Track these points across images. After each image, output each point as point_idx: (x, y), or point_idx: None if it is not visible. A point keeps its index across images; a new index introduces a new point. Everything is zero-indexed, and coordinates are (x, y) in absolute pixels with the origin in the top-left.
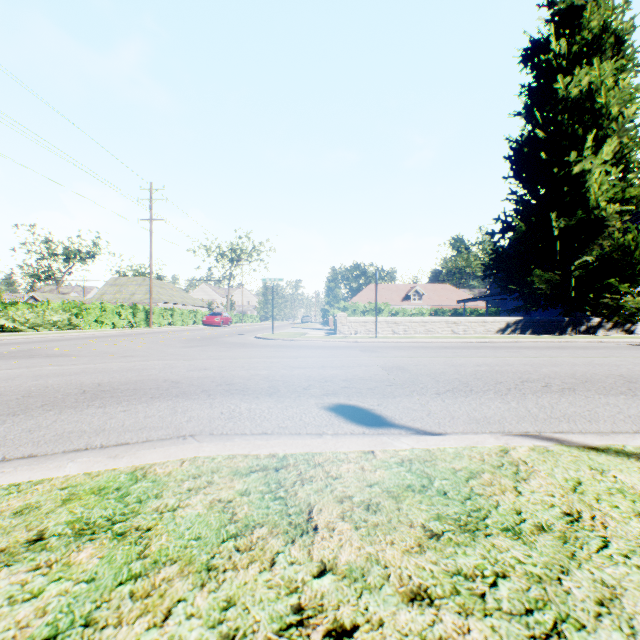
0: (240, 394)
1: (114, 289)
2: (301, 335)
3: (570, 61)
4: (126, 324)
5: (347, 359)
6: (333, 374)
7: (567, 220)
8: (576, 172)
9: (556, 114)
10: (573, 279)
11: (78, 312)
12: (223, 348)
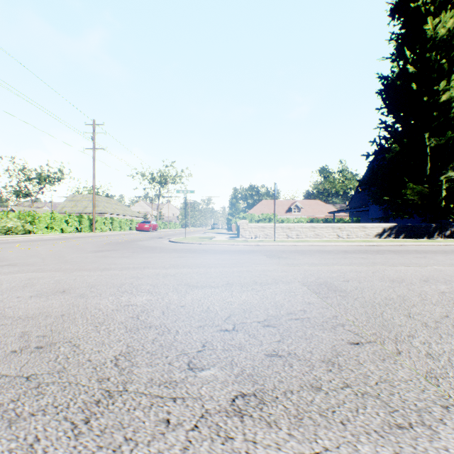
0: (1, 419)
1: (71, 204)
2: (209, 239)
3: (436, 8)
4: (73, 230)
5: (256, 269)
6: (244, 303)
7: (437, 140)
8: (443, 100)
9: (424, 52)
10: (442, 191)
11: (31, 220)
12: (128, 253)
